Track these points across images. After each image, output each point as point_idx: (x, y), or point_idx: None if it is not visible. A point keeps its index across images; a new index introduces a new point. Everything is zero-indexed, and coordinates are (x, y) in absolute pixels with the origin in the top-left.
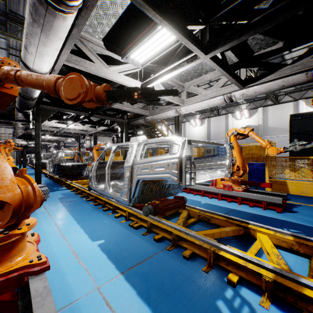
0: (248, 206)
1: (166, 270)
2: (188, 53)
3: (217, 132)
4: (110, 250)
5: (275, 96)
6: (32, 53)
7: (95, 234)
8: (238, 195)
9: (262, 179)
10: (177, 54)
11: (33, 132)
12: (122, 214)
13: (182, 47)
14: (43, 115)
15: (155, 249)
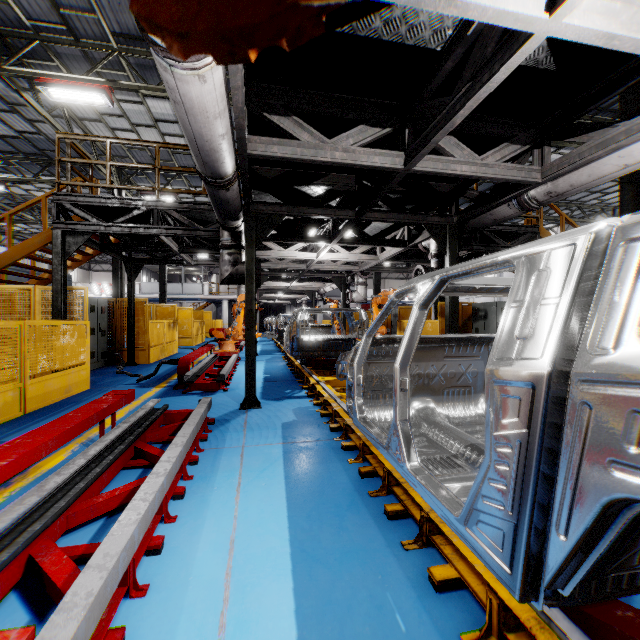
0: None
1: None
2: None
3: None
4: None
5: None
6: None
7: None
8: None
9: None
10: None
11: None
12: (461, 579)
13: None
14: (260, 228)
15: None
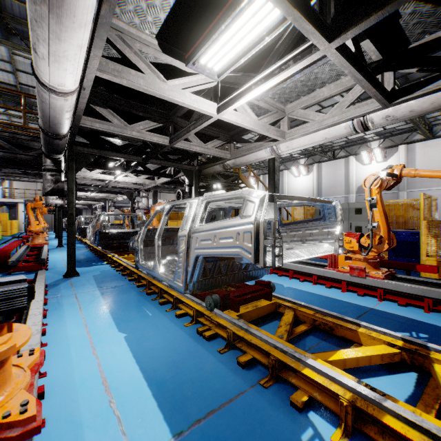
0: (396, 303)
1: (261, 432)
2: (294, 48)
3: (332, 184)
4: (163, 380)
5: (426, 126)
6: (44, 57)
7: (142, 345)
8: (377, 285)
9: (414, 257)
10: (276, 50)
11: (66, 186)
12: (186, 312)
13: (285, 37)
14: (79, 162)
15: (240, 382)
